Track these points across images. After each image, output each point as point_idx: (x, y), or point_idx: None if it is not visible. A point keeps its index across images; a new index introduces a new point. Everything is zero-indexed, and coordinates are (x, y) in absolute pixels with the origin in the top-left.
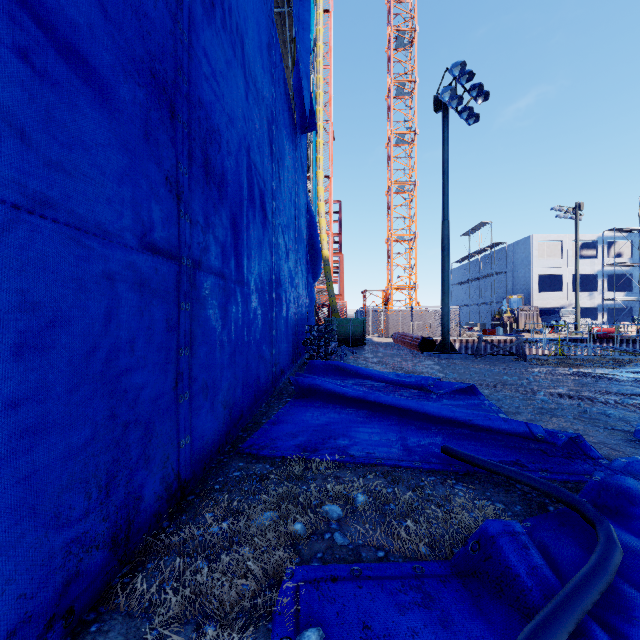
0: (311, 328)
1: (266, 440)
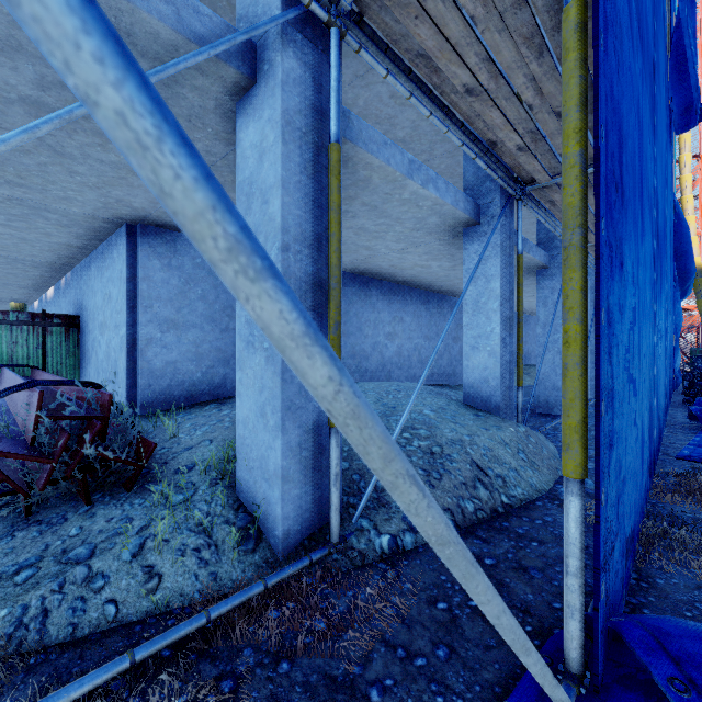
0: (696, 359)
1: (701, 455)
